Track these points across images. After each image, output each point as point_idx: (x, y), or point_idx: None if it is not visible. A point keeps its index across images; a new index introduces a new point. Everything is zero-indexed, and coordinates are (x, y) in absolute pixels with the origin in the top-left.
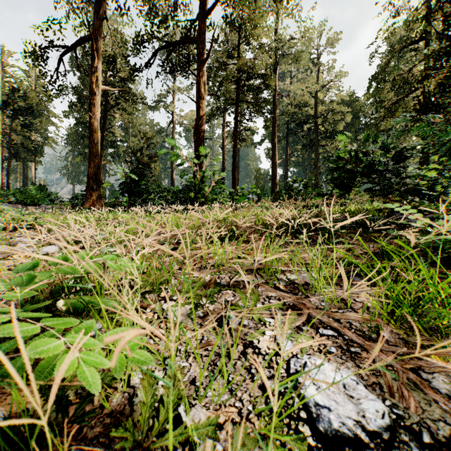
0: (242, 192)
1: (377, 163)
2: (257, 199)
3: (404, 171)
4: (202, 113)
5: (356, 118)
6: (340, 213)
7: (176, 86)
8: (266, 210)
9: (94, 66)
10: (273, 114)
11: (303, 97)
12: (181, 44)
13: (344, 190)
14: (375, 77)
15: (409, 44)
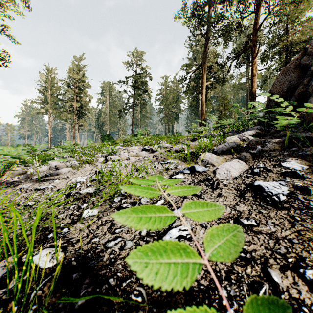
0: None
1: None
2: None
3: None
4: (254, 83)
5: None
6: None
7: None
8: None
9: (202, 76)
10: None
11: None
12: (242, 52)
13: None
14: None
15: None
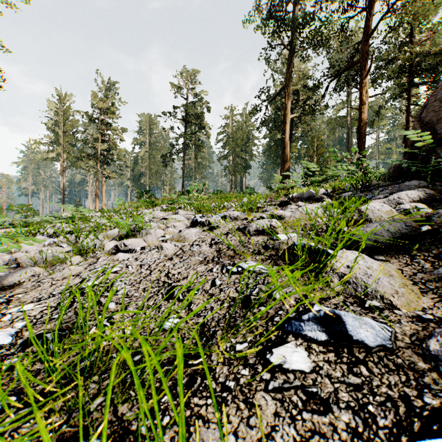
0: None
1: None
2: None
3: None
4: (363, 115)
5: None
6: None
7: None
8: None
9: (285, 105)
10: None
11: None
12: (345, 70)
13: None
14: None
15: None
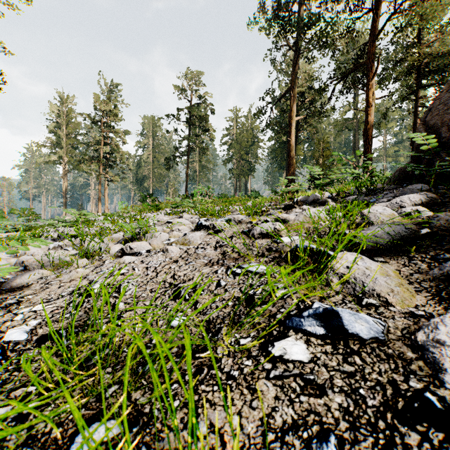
0: None
1: None
2: None
3: None
4: (370, 118)
5: None
6: None
7: None
8: None
9: (290, 107)
10: None
11: None
12: (352, 71)
13: None
14: None
15: None
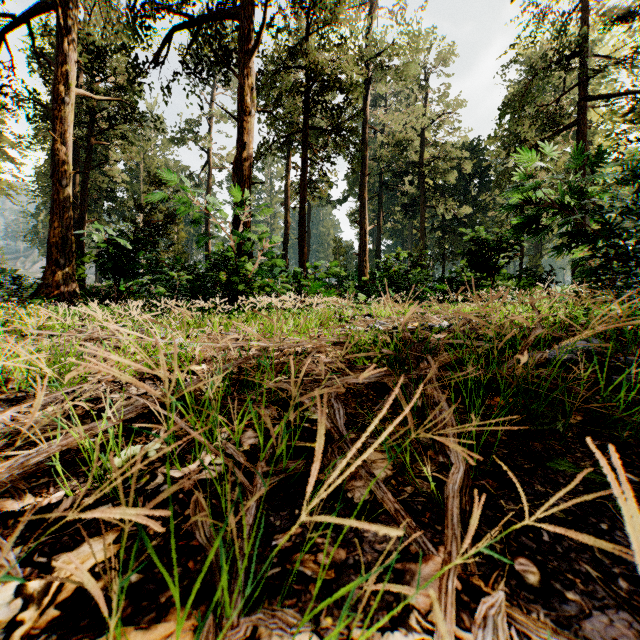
0: (314, 272)
1: (638, 210)
2: (337, 284)
3: (540, 247)
4: (247, 138)
5: (475, 169)
6: (553, 329)
7: (213, 108)
8: (360, 307)
9: (60, 53)
10: (363, 150)
11: (404, 133)
12: (211, 20)
13: (484, 272)
14: (510, 106)
15: (557, 60)
